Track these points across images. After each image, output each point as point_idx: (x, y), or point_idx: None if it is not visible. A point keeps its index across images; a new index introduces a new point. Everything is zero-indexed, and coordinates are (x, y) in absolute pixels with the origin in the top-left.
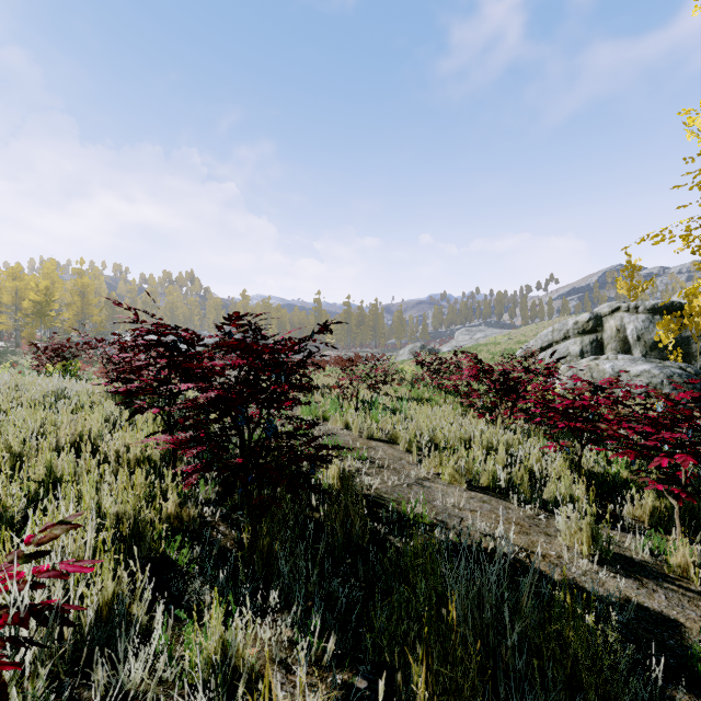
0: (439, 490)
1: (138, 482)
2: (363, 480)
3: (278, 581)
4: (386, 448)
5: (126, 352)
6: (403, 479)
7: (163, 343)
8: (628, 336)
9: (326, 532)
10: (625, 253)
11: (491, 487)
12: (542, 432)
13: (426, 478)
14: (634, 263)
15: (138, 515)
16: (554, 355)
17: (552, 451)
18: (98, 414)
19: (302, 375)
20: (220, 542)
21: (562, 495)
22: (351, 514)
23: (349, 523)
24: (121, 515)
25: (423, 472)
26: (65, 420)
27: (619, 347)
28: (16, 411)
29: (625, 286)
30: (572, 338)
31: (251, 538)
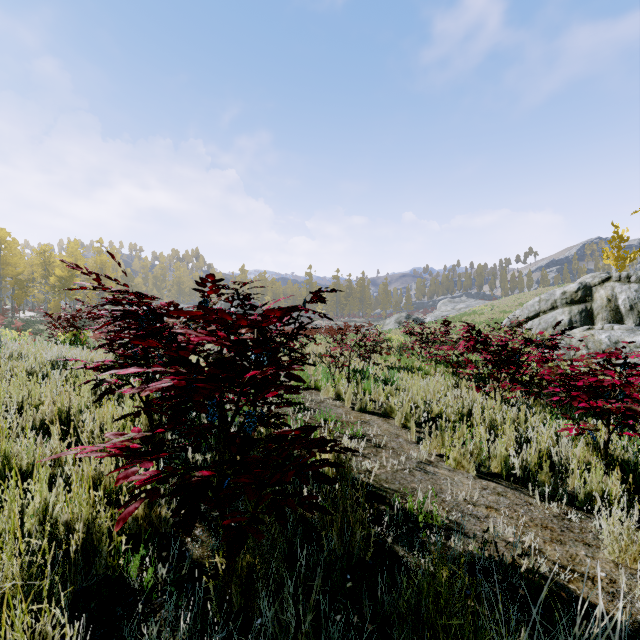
0: (448, 480)
1: (107, 472)
2: (359, 464)
3: (261, 618)
4: (380, 423)
5: (127, 322)
6: (403, 462)
7: (132, 313)
8: (619, 306)
9: (321, 539)
10: (612, 224)
11: (503, 475)
12: (549, 408)
13: (428, 460)
14: (622, 233)
15: (91, 524)
16: (541, 325)
17: (573, 435)
18: (87, 386)
19: (293, 350)
20: (194, 553)
21: (592, 489)
22: (350, 519)
23: (349, 530)
24: (70, 524)
25: (425, 455)
26: (49, 393)
27: (610, 317)
28: (7, 382)
29: (612, 256)
30: (560, 308)
31: (226, 562)
